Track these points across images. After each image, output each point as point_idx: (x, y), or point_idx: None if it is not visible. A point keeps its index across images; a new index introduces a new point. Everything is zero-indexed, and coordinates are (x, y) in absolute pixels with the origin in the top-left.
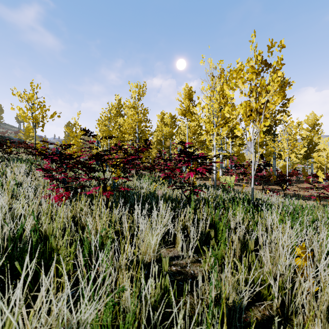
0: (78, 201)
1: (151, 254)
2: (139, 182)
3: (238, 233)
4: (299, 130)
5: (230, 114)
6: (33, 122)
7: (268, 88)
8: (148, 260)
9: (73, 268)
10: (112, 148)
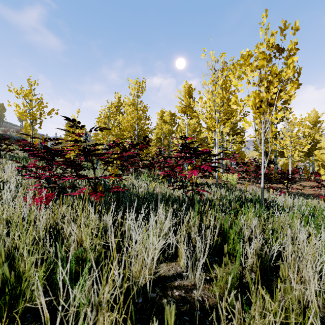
0: (64, 203)
1: (147, 277)
2: (137, 181)
3: (253, 243)
4: (302, 127)
5: (237, 106)
6: (30, 119)
7: (282, 75)
8: (144, 282)
9: (44, 296)
10: (110, 146)
